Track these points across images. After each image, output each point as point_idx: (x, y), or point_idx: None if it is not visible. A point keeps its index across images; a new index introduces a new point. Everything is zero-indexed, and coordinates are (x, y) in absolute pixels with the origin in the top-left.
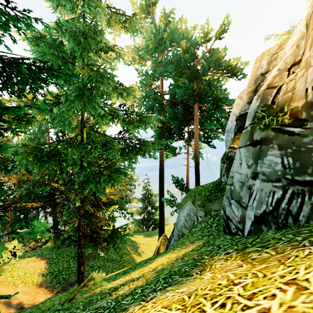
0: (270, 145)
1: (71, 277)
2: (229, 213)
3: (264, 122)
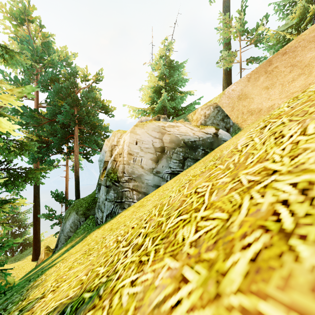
0: (111, 189)
1: None
2: (98, 215)
3: (111, 175)
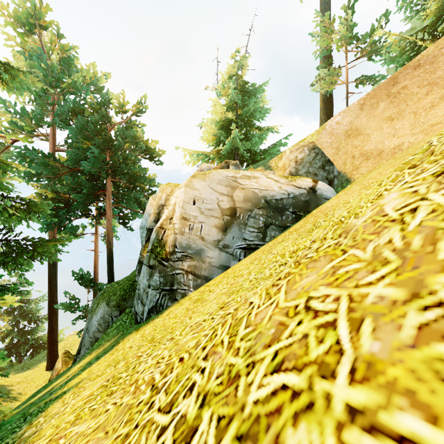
0: (156, 270)
1: None
2: (137, 309)
3: (157, 250)
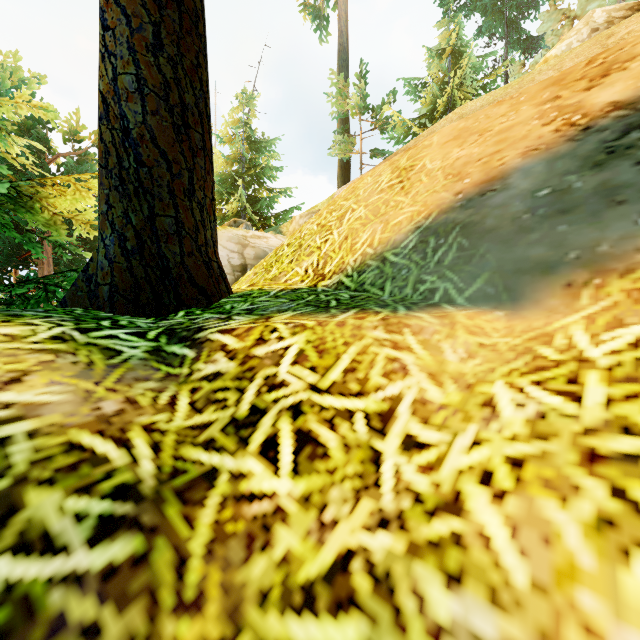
0: None
1: None
2: None
3: None
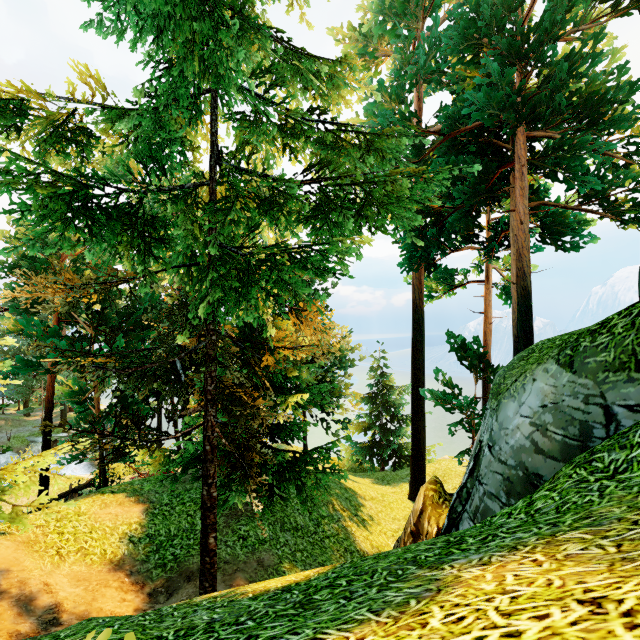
0: None
1: (192, 555)
2: None
3: None
